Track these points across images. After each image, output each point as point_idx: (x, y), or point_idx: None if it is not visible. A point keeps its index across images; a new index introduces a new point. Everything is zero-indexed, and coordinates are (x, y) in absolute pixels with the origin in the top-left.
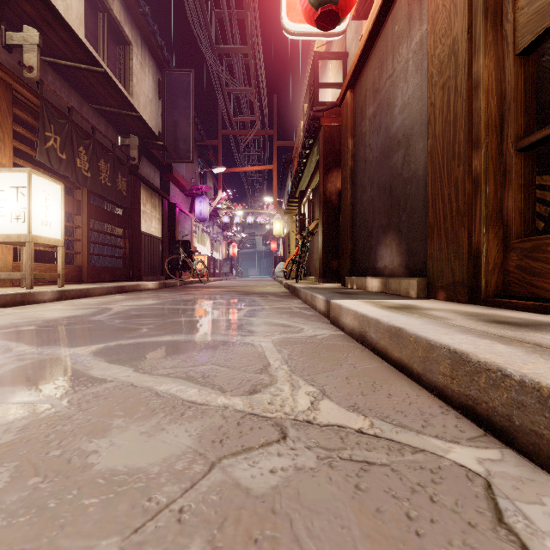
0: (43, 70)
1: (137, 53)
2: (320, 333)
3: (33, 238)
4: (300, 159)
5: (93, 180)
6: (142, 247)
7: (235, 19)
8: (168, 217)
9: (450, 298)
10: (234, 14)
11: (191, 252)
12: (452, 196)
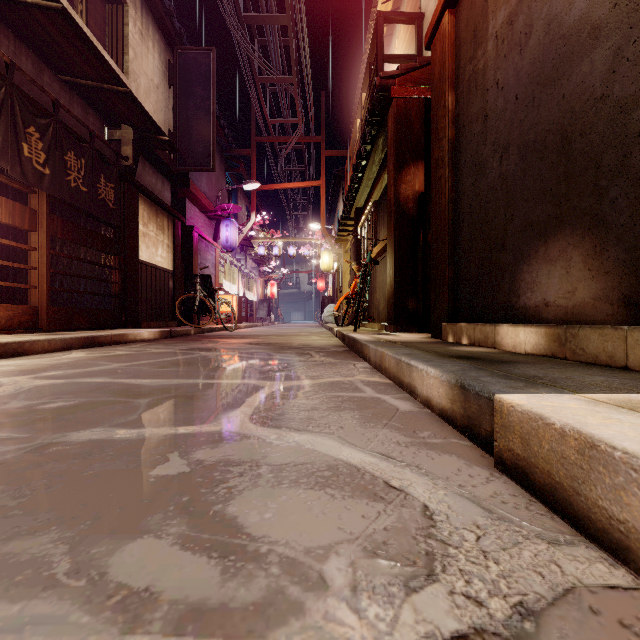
0: None
1: (136, 18)
2: (535, 583)
3: None
4: (357, 160)
5: (54, 180)
6: (141, 283)
7: None
8: (183, 245)
9: None
10: None
11: (212, 290)
12: None
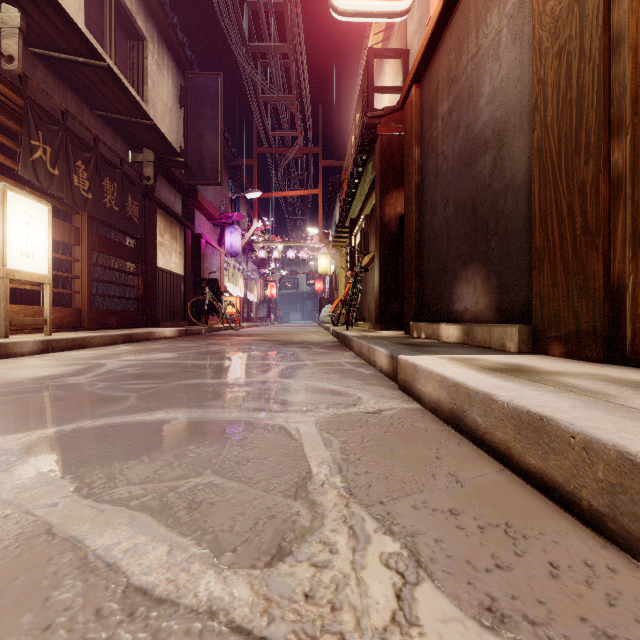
0: (30, 63)
1: (153, 51)
2: (387, 407)
3: (8, 273)
4: (351, 179)
5: (95, 203)
6: (159, 287)
7: (272, 10)
8: (191, 251)
9: (572, 354)
10: (270, 4)
11: (219, 292)
12: (575, 207)
